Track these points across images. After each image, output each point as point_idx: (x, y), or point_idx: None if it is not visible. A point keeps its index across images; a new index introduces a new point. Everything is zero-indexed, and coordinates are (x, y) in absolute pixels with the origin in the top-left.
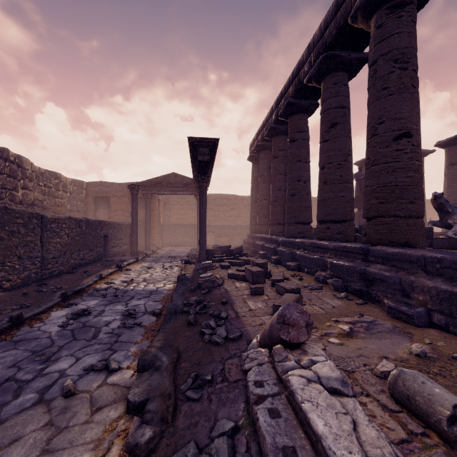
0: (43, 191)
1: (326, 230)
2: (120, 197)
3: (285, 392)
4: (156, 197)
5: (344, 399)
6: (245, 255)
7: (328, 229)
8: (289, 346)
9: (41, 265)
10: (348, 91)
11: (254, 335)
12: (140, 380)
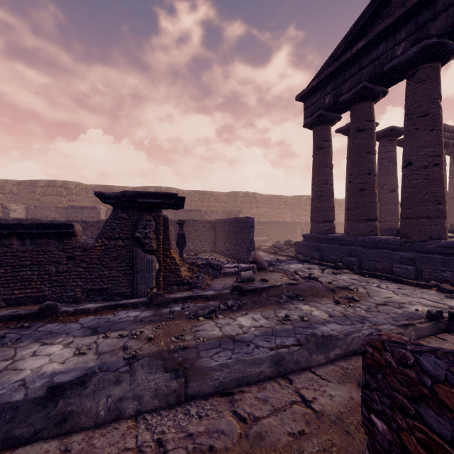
0: None
1: None
2: None
3: None
4: None
5: None
6: None
7: None
8: None
9: None
10: None
11: None
12: None
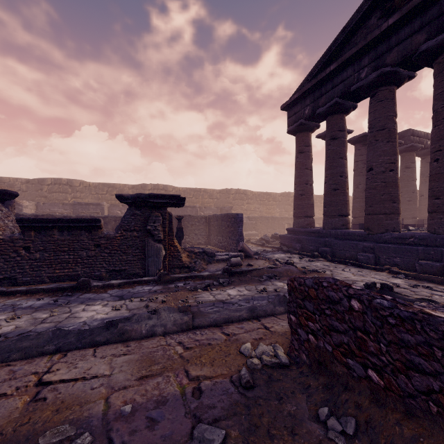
0: None
1: None
2: None
3: None
4: None
5: None
6: None
7: None
8: None
9: None
10: None
11: None
12: None
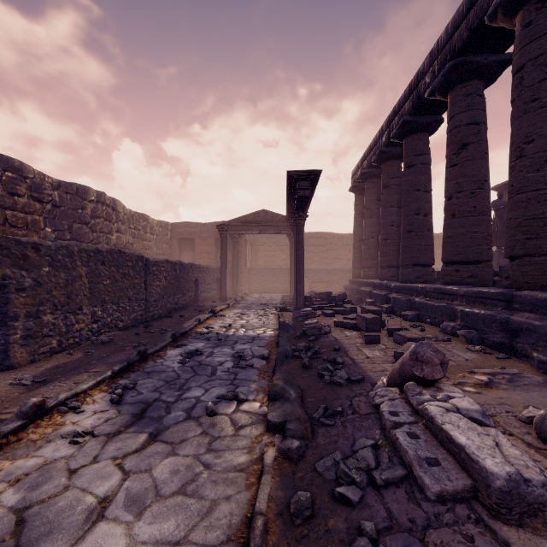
0: (133, 233)
1: (455, 273)
2: (205, 238)
3: (421, 421)
4: (243, 237)
5: (485, 428)
6: (349, 303)
7: (457, 272)
8: (422, 384)
9: (145, 307)
10: (484, 103)
11: (377, 379)
12: (274, 406)
